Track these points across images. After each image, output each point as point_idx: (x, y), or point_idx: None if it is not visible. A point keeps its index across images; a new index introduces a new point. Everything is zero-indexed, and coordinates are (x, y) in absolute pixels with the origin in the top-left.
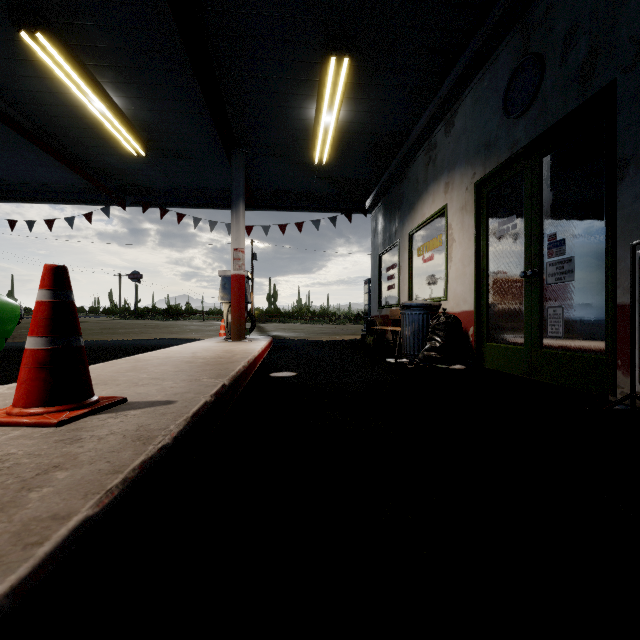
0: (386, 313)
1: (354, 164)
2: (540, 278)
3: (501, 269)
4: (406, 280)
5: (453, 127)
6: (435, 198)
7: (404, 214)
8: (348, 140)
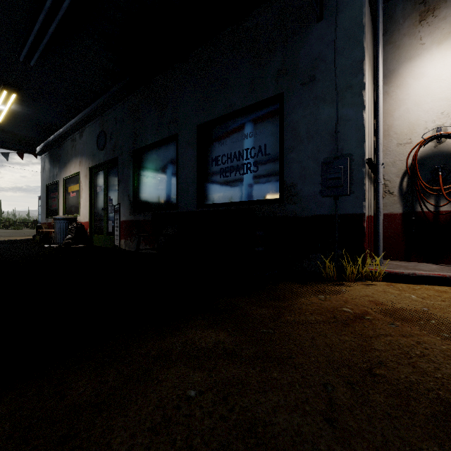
0: (51, 221)
1: (24, 128)
2: (107, 211)
3: (98, 205)
4: (62, 203)
5: (82, 137)
6: (76, 166)
7: (61, 166)
8: (19, 118)
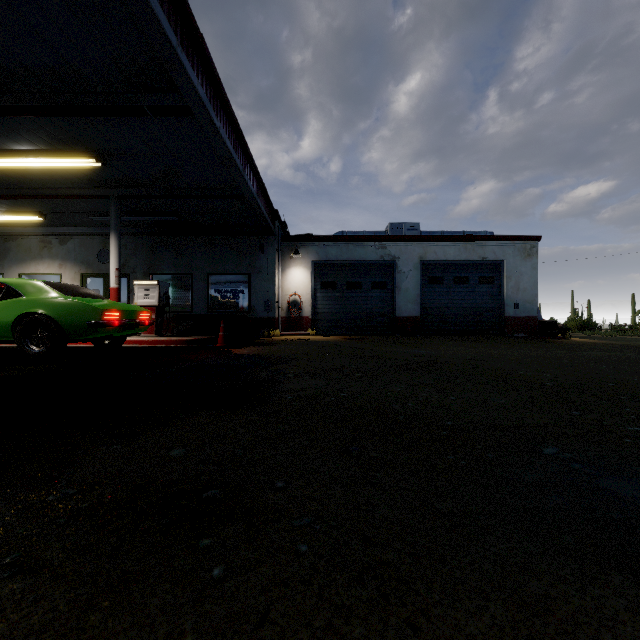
0: None
1: None
2: None
3: None
4: None
5: (67, 244)
6: (51, 266)
7: (12, 261)
8: None
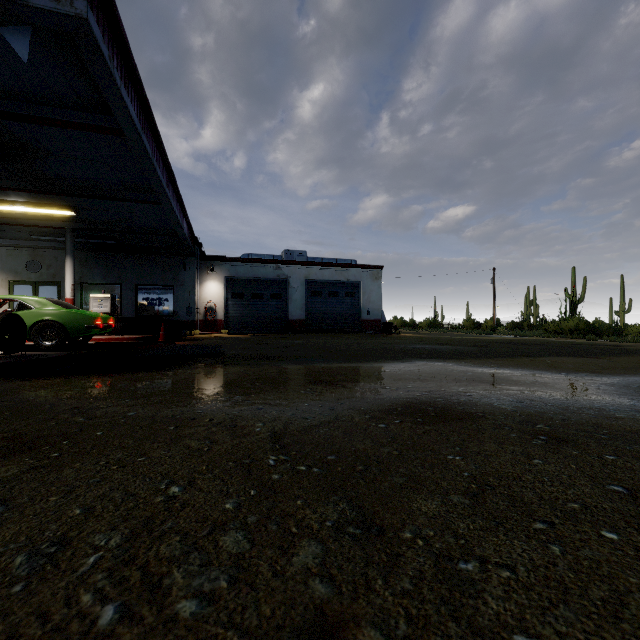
0: None
1: None
2: None
3: None
4: None
5: None
6: None
7: None
8: None
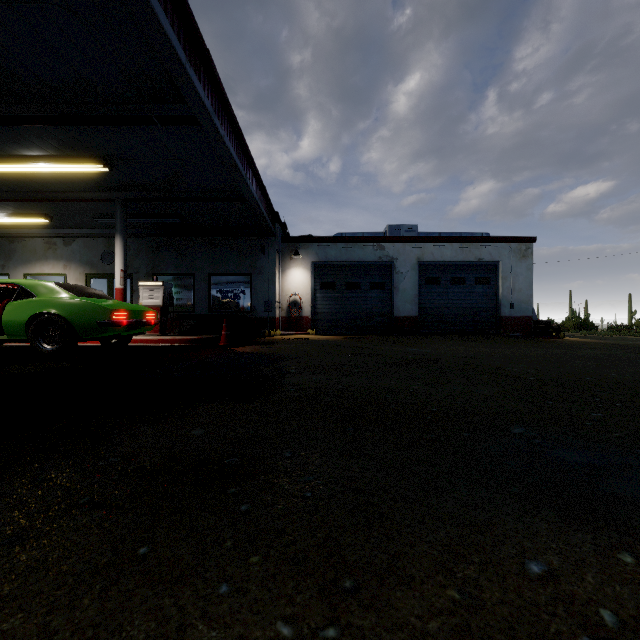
0: None
1: None
2: None
3: None
4: None
5: (71, 246)
6: (56, 267)
7: (18, 262)
8: None
